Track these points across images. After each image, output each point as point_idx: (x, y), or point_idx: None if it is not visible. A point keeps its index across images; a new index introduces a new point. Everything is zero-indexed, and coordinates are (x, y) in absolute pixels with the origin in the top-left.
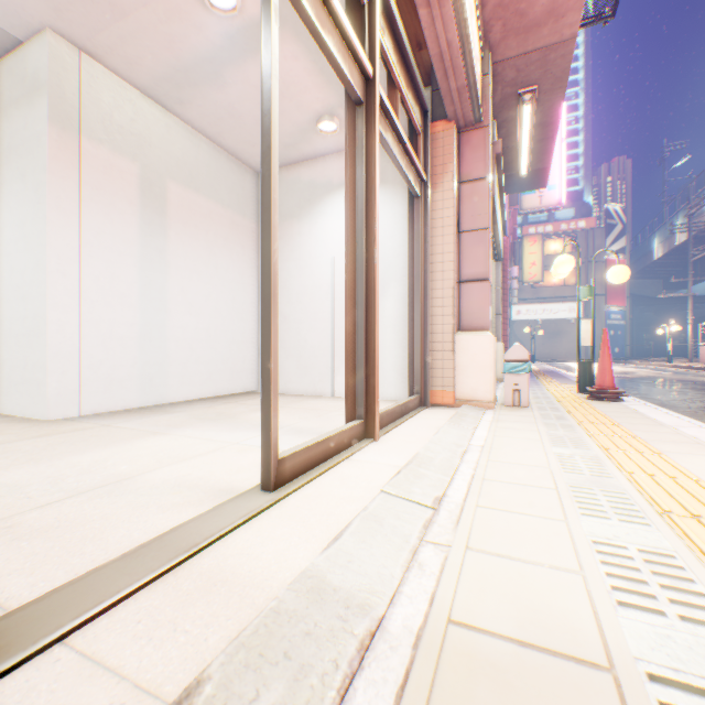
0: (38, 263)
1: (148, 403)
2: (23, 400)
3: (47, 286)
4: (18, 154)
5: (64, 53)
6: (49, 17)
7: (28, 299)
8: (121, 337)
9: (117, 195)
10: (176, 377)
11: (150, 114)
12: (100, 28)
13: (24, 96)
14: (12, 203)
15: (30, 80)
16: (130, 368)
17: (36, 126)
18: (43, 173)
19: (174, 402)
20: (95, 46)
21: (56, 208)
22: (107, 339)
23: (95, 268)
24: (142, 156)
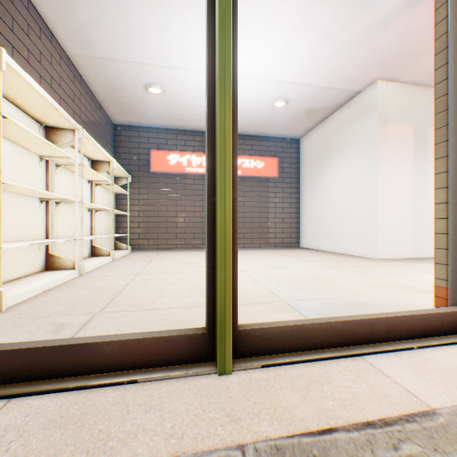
0: (369, 188)
1: (415, 256)
2: (360, 249)
3: (375, 198)
4: (356, 141)
5: (381, 88)
6: (379, 76)
7: (362, 204)
8: (403, 220)
9: (401, 146)
10: (430, 242)
11: (416, 94)
12: (405, 67)
13: (360, 115)
14: (353, 163)
15: (364, 107)
16: (407, 236)
17: (368, 126)
18: (372, 147)
19: (425, 257)
20: (396, 76)
21: (379, 161)
22: (397, 221)
23: (392, 186)
24: (413, 120)
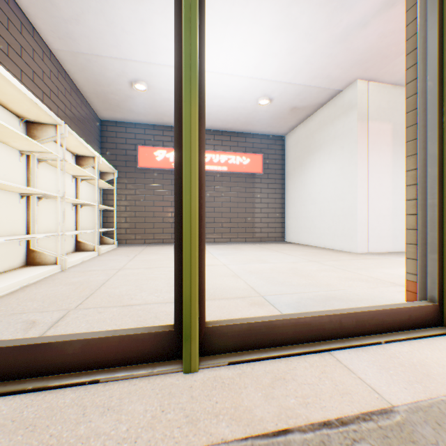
0: (349, 184)
1: (394, 250)
2: (341, 243)
3: (355, 194)
4: (337, 139)
5: (361, 87)
6: (359, 75)
7: (343, 200)
8: (382, 215)
9: (380, 144)
10: None
11: (395, 94)
12: (383, 67)
13: (341, 113)
14: (334, 160)
15: (345, 106)
16: (386, 231)
17: (349, 124)
18: (353, 144)
19: (403, 251)
20: (375, 76)
21: (359, 158)
22: (376, 216)
23: (372, 182)
24: (391, 119)
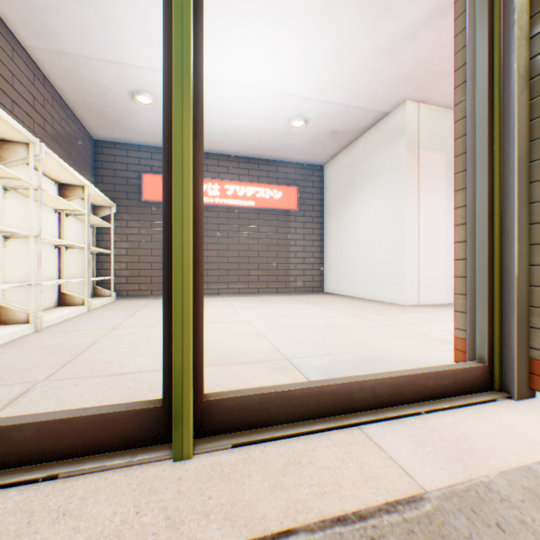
0: (398, 224)
1: (448, 302)
2: (388, 294)
3: (404, 235)
4: (384, 170)
5: (411, 110)
6: (408, 96)
7: (391, 242)
8: (435, 261)
9: (433, 177)
10: None
11: (449, 119)
12: (435, 87)
13: (389, 140)
14: (381, 195)
15: (392, 131)
16: (439, 279)
17: (397, 153)
18: (401, 177)
19: None
20: (427, 98)
21: (408, 194)
22: (428, 262)
23: (423, 222)
24: (445, 148)
